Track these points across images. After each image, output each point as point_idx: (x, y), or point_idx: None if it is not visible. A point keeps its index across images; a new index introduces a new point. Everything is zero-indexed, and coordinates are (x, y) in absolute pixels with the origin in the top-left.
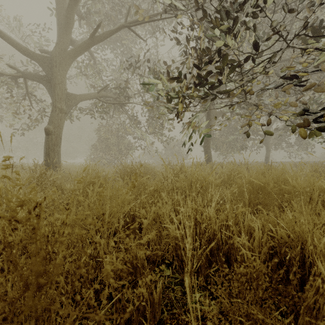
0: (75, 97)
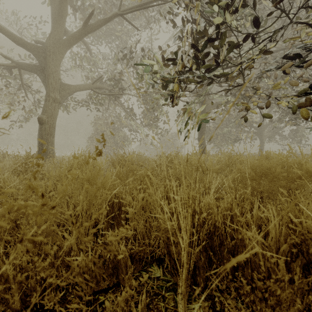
0: (69, 87)
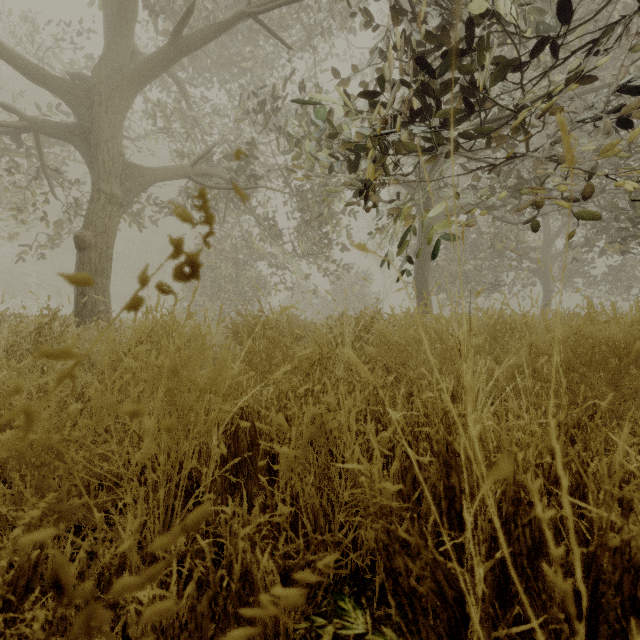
0: (142, 173)
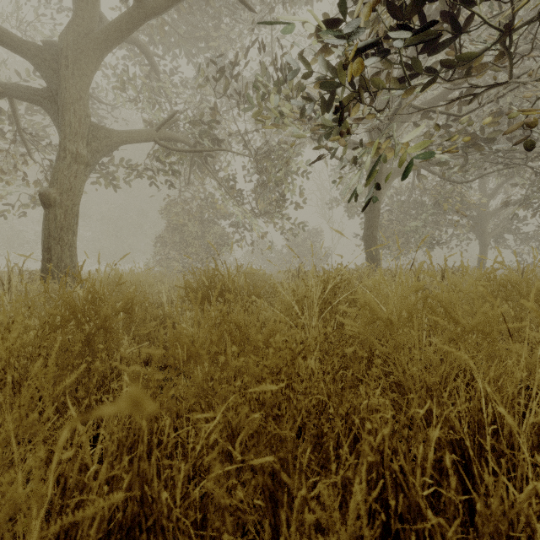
0: (109, 134)
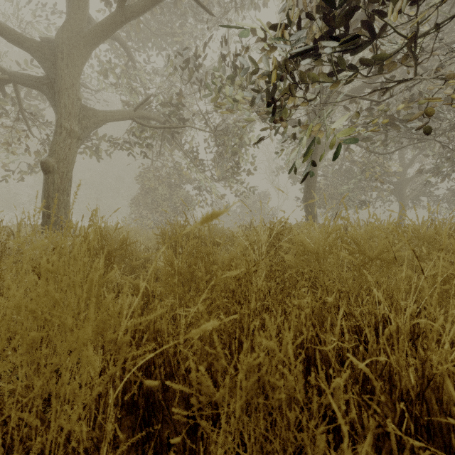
0: (96, 114)
